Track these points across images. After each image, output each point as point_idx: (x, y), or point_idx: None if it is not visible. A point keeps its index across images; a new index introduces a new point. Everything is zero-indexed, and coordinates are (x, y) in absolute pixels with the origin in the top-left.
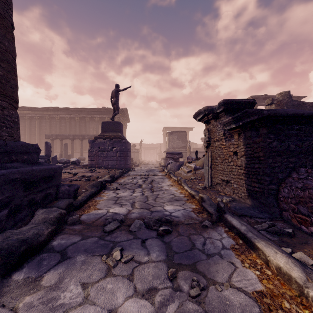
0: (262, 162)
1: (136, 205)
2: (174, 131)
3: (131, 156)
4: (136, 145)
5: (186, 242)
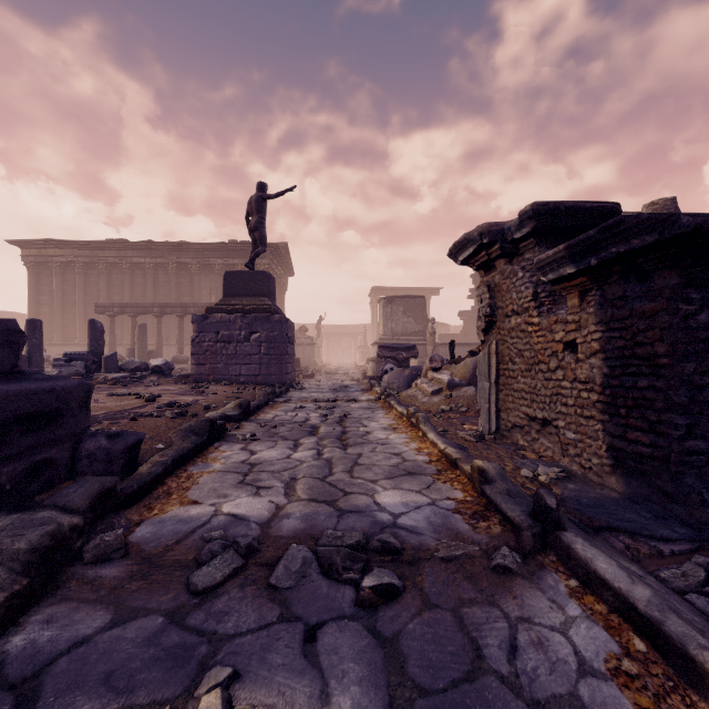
0: (665, 371)
1: (298, 488)
2: (398, 296)
3: (298, 353)
4: (310, 328)
5: (450, 638)
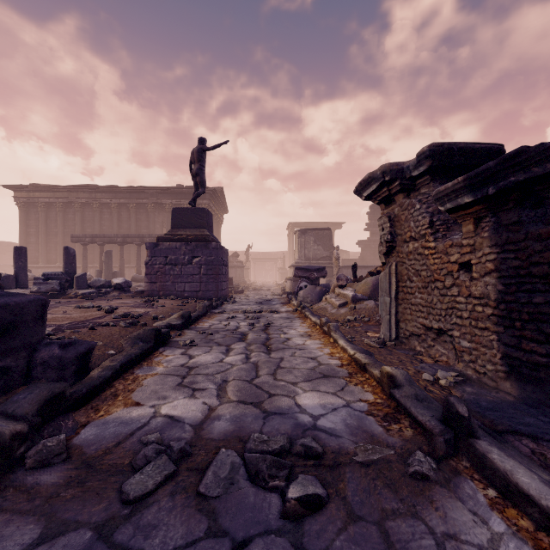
0: None
1: (229, 390)
2: (310, 229)
3: (231, 274)
4: (240, 254)
5: None
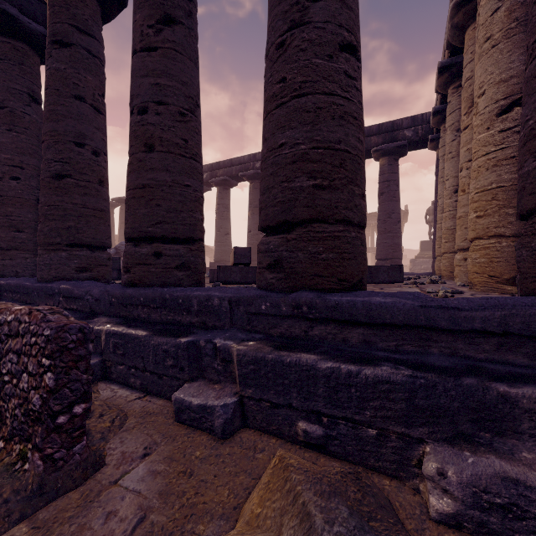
0: None
1: None
2: None
3: None
4: (406, 252)
5: None
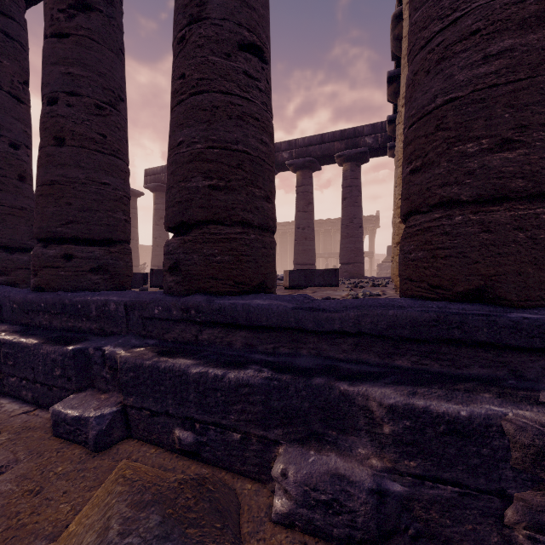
0: None
1: None
2: None
3: None
4: (379, 256)
5: None
